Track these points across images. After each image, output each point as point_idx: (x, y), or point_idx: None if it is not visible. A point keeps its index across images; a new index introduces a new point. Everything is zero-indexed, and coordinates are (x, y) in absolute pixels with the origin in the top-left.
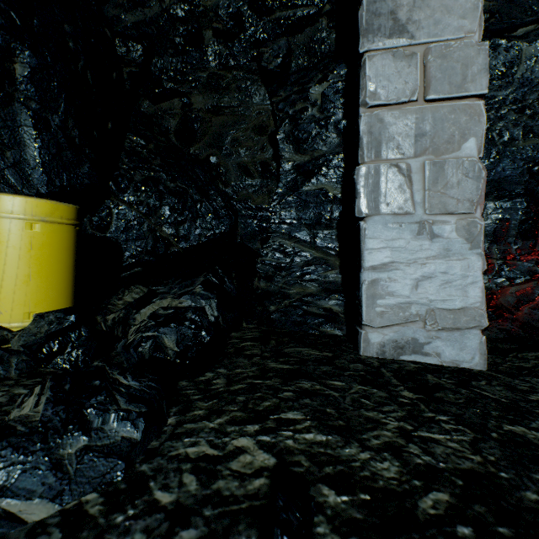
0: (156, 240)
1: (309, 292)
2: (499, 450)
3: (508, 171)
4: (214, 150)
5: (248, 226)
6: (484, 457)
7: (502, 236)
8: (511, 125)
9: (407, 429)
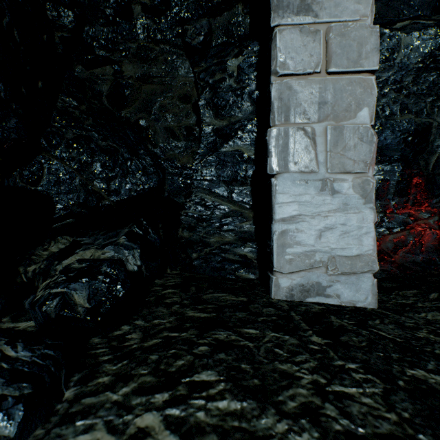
0: (88, 193)
1: (227, 241)
2: (410, 404)
3: (388, 140)
4: (143, 114)
5: (175, 182)
6: (399, 415)
7: (383, 193)
8: (391, 102)
9: (321, 383)
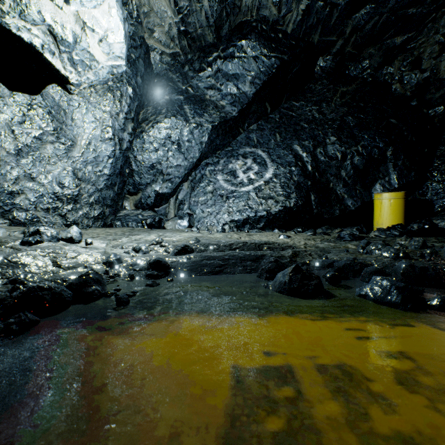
0: None
1: None
2: None
3: None
4: None
5: None
6: None
7: None
8: None
9: None
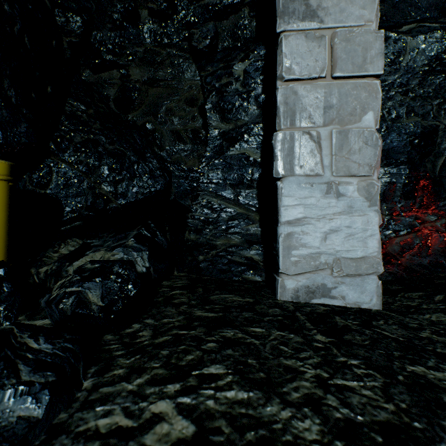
0: (95, 197)
1: (233, 243)
2: (408, 396)
3: (395, 143)
4: (150, 117)
5: (181, 185)
6: (397, 405)
7: (390, 196)
8: (398, 105)
9: (323, 377)
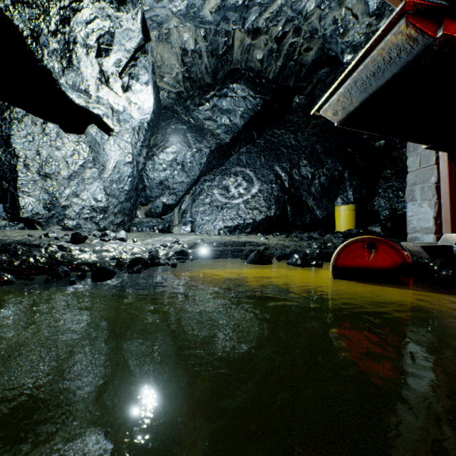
0: (392, 209)
1: None
2: None
3: None
4: None
5: None
6: None
7: None
8: None
9: None
